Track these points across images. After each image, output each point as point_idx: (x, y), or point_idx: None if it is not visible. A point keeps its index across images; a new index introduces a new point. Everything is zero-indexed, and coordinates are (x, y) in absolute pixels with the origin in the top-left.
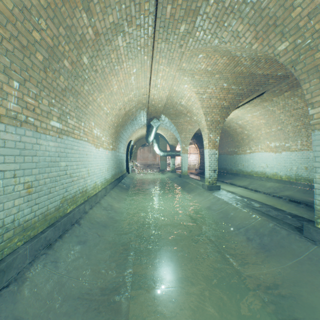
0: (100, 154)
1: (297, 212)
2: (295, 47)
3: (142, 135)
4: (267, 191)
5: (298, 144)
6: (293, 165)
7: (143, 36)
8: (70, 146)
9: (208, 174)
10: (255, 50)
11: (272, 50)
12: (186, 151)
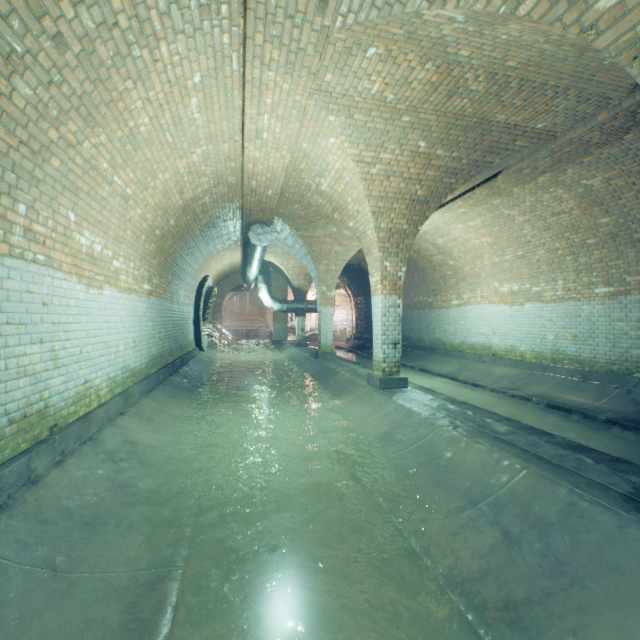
0: (105, 304)
1: (575, 436)
2: None
3: (233, 266)
4: (499, 386)
5: (558, 288)
6: (548, 331)
7: None
8: None
9: (381, 352)
10: (525, 18)
11: (577, 14)
12: (329, 300)
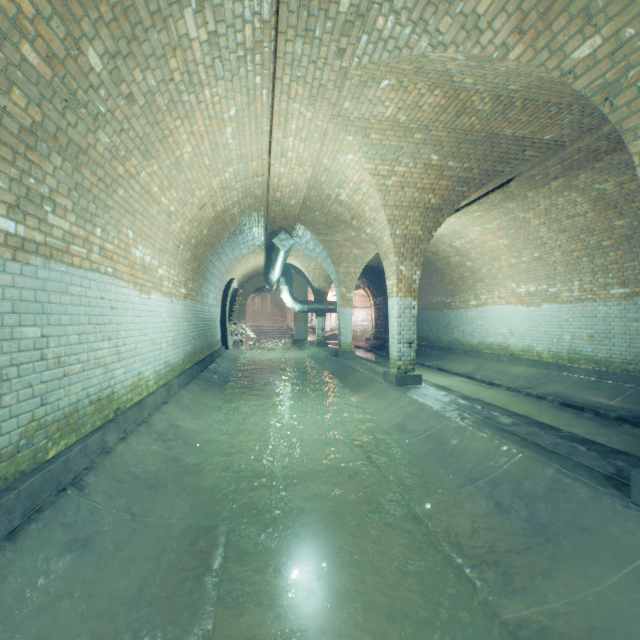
0: (152, 307)
1: (583, 431)
2: (617, 48)
3: (256, 269)
4: (514, 385)
5: (574, 289)
6: (565, 331)
7: (251, 19)
8: (58, 286)
9: (396, 350)
10: (515, 62)
11: (557, 61)
12: (348, 301)
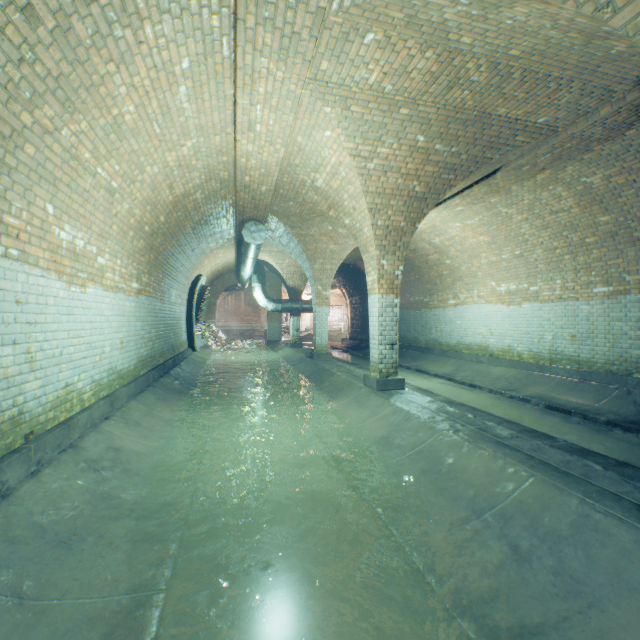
0: (89, 302)
1: (576, 438)
2: None
3: (227, 265)
4: (497, 387)
5: (556, 287)
6: (546, 331)
7: None
8: None
9: (377, 352)
10: None
11: None
12: (324, 300)
